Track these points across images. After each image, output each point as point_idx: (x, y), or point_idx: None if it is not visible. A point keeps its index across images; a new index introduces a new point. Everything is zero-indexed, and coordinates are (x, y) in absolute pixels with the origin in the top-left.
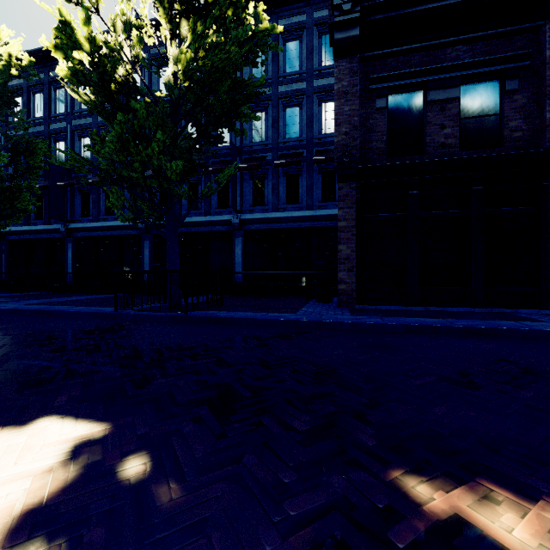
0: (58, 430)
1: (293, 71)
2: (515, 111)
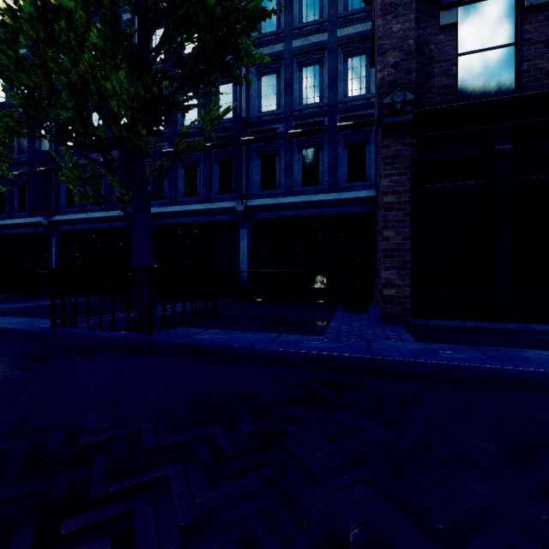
0: None
1: (311, 21)
2: None
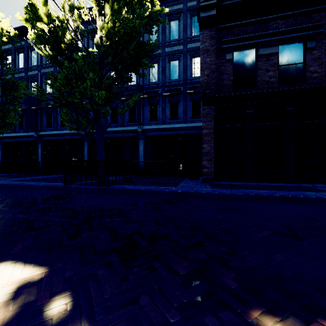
0: (9, 274)
1: (174, 39)
2: (313, 60)
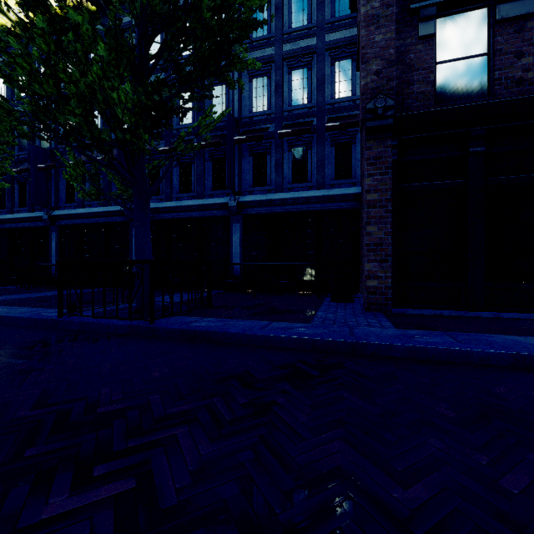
0: None
1: (300, 26)
2: None
